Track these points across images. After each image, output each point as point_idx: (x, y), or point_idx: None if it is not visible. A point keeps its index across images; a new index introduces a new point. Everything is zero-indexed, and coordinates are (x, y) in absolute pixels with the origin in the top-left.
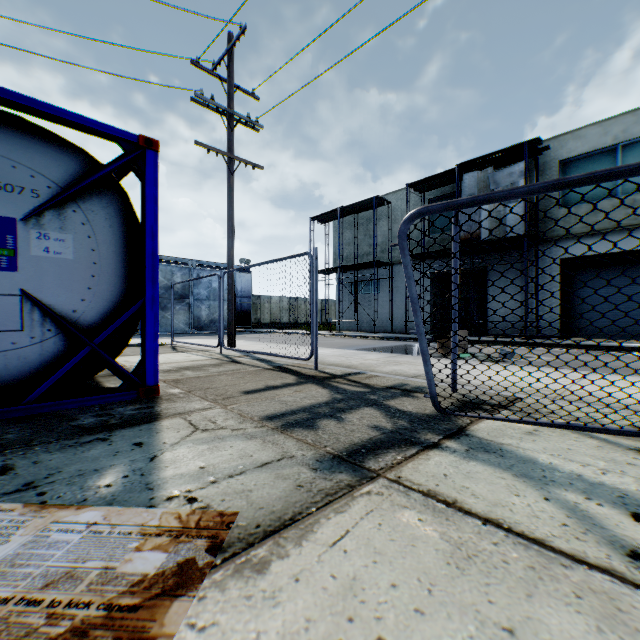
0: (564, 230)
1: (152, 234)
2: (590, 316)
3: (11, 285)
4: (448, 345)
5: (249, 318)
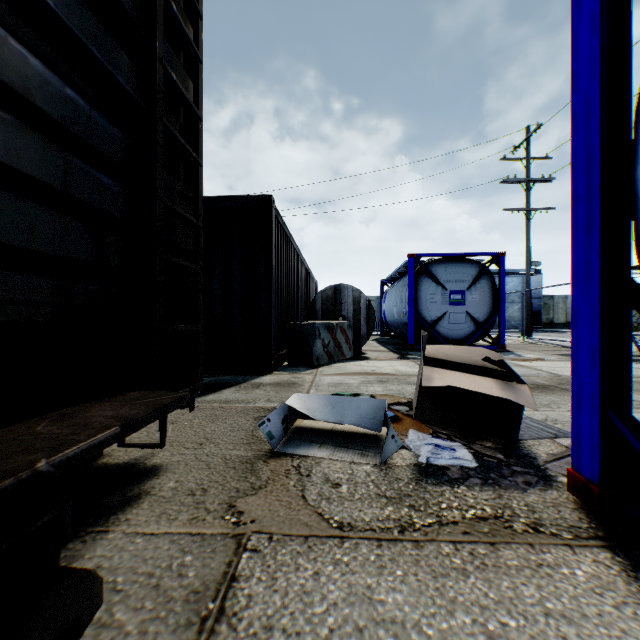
0: None
1: (502, 288)
2: None
3: (463, 310)
4: None
5: (539, 318)
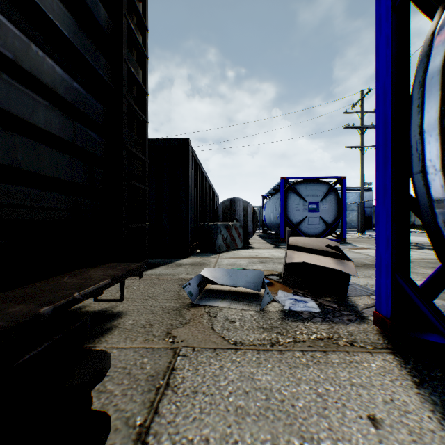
0: None
1: (344, 200)
2: None
3: (318, 215)
4: None
5: (370, 221)
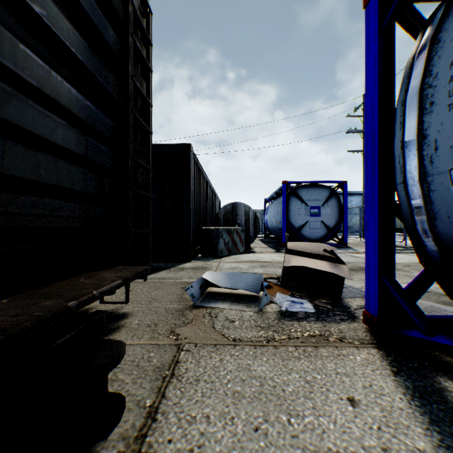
0: None
1: (345, 204)
2: None
3: (319, 219)
4: None
5: None
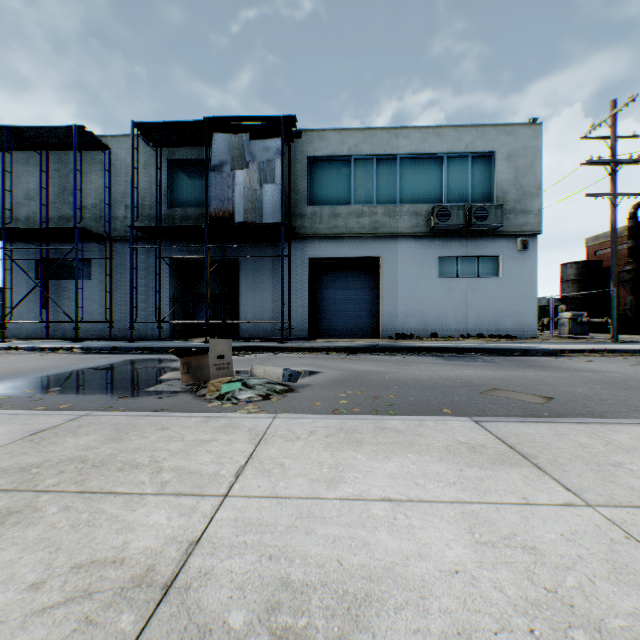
0: (312, 229)
1: None
2: (332, 317)
3: None
4: (201, 367)
5: None
